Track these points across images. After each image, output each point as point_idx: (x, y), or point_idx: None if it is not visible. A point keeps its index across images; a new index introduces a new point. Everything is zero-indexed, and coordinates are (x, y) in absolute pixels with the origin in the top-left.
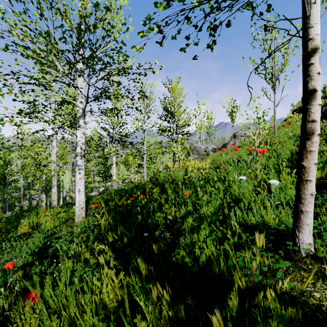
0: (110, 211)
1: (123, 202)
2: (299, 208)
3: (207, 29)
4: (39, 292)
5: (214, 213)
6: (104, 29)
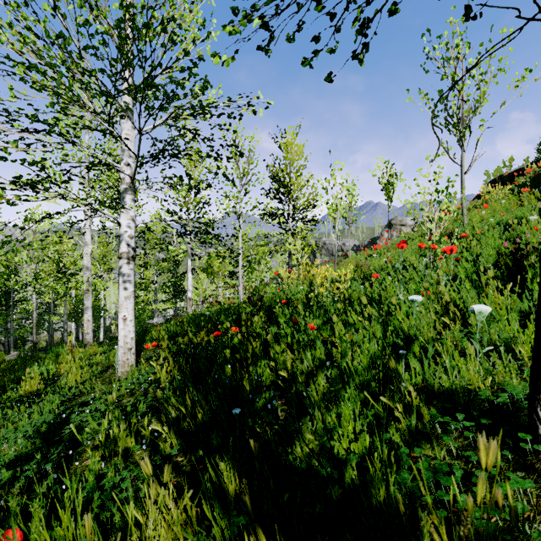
0: (179, 354)
1: (203, 338)
2: None
3: (353, 22)
4: (16, 536)
5: (368, 368)
6: (165, 30)
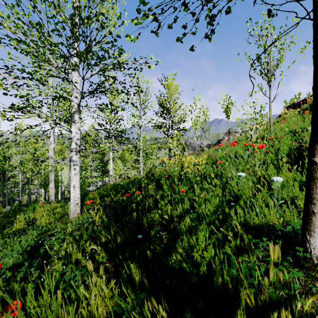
0: (106, 207)
1: (119, 198)
2: (310, 209)
3: (205, 17)
4: (18, 304)
5: (214, 213)
6: (98, 20)
